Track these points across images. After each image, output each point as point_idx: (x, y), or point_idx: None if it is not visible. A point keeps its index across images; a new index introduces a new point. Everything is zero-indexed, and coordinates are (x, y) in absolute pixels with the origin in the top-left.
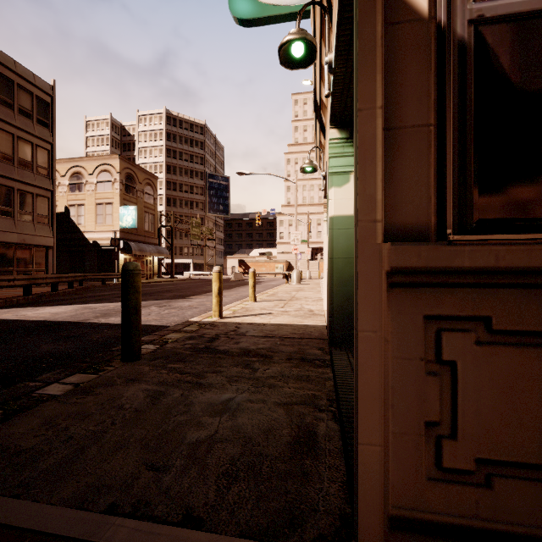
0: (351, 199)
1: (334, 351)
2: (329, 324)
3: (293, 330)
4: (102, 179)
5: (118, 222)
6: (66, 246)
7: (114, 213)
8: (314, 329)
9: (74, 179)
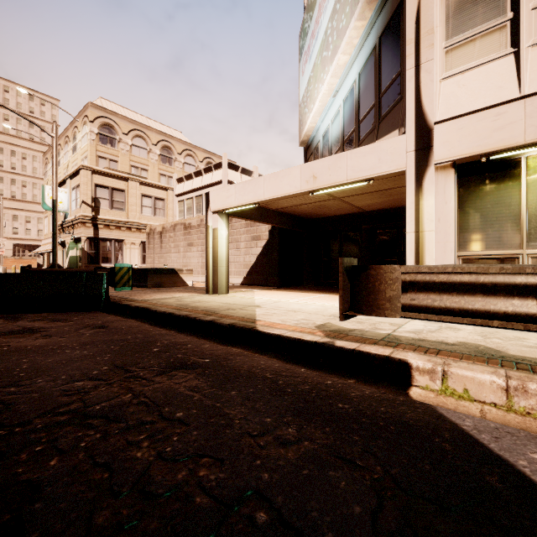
0: (75, 253)
1: None
2: None
3: None
4: None
5: None
6: None
7: None
8: None
9: None
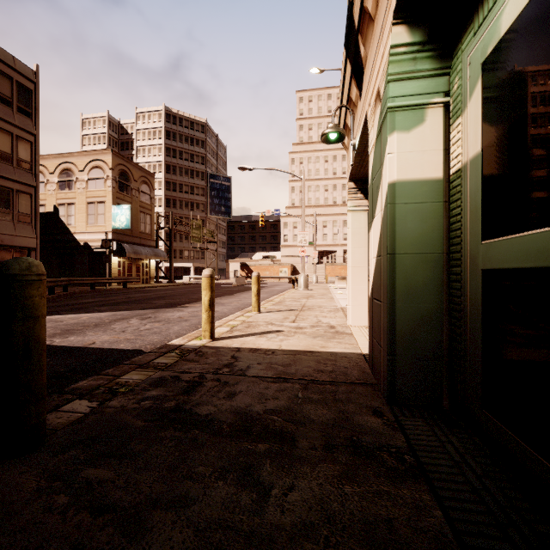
0: (428, 151)
1: (402, 418)
2: (387, 367)
3: (317, 364)
4: (94, 176)
5: (111, 222)
6: (55, 249)
7: (107, 213)
8: (348, 362)
9: (64, 177)
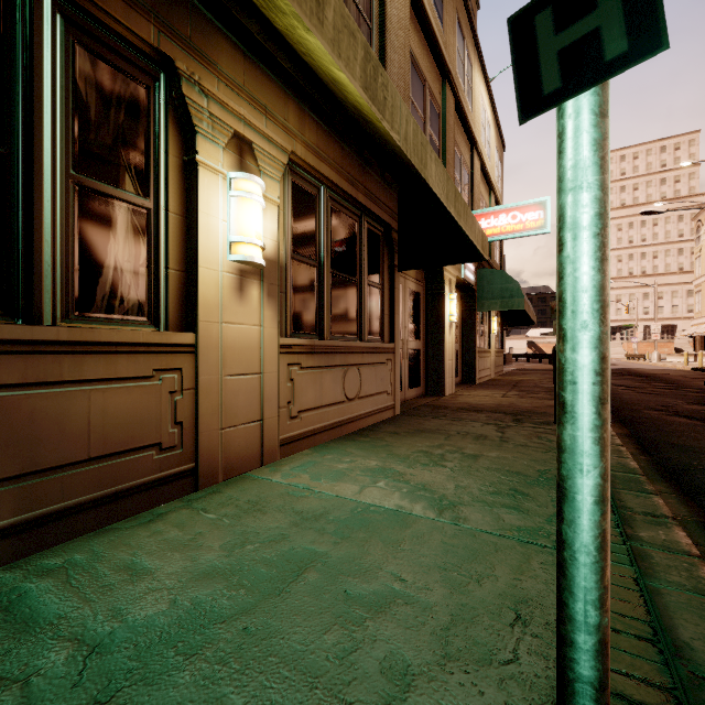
0: None
1: None
2: None
3: None
4: None
5: None
6: None
7: None
8: None
9: None
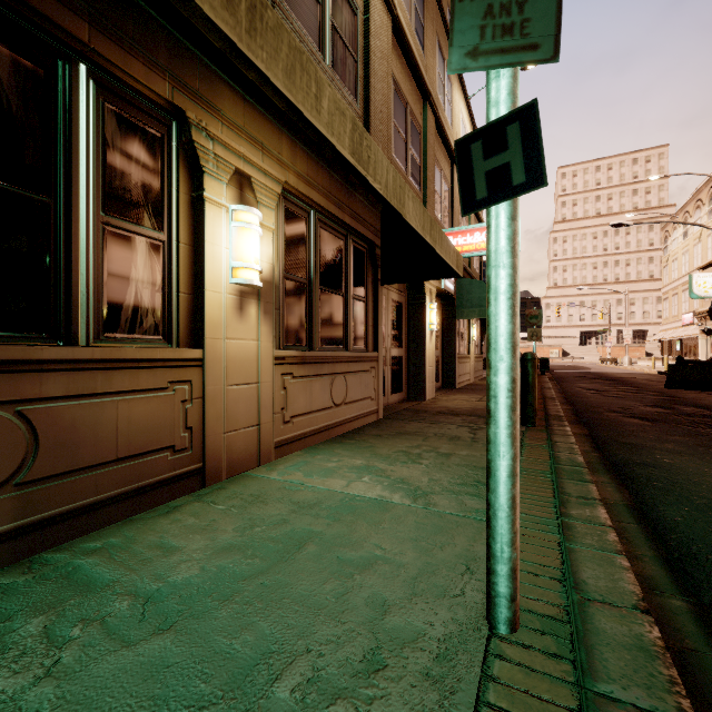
0: None
1: None
2: None
3: None
4: None
5: None
6: None
7: None
8: None
9: None
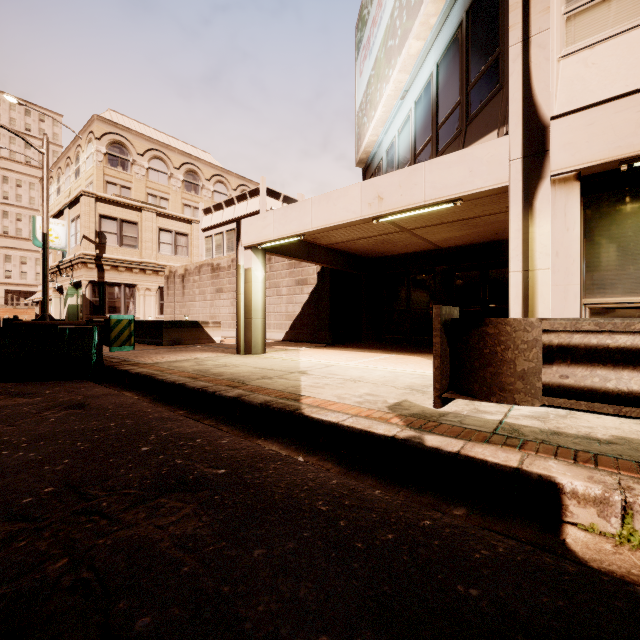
0: (75, 301)
1: None
2: None
3: None
4: None
5: None
6: None
7: None
8: None
9: None
